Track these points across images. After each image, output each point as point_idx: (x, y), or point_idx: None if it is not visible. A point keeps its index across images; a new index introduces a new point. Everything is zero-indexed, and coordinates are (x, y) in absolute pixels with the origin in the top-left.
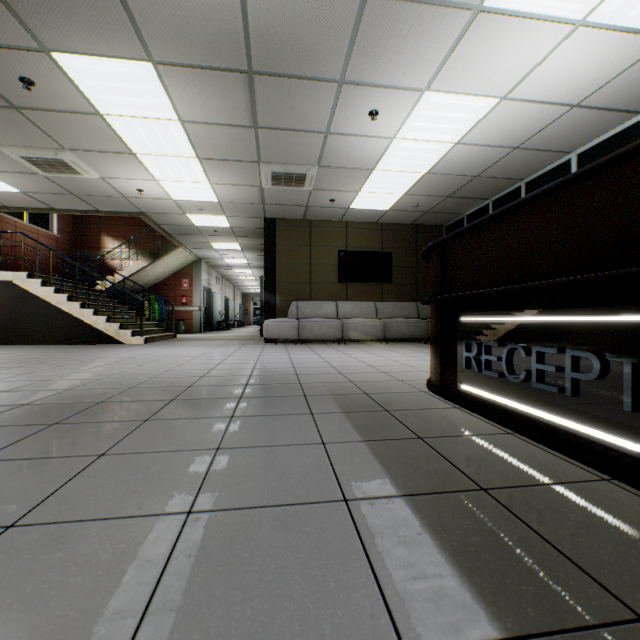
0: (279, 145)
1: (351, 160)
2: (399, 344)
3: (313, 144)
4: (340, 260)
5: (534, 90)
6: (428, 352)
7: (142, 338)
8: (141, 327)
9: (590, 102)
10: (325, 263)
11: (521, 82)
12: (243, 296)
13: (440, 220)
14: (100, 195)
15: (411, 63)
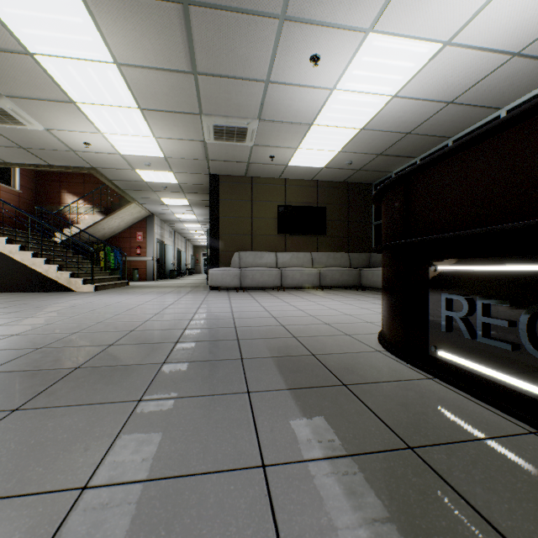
0: (220, 95)
1: (291, 113)
2: (333, 291)
3: (253, 94)
4: (279, 214)
5: (479, 34)
6: (363, 299)
7: (93, 286)
8: (92, 276)
9: (532, 50)
10: (265, 217)
11: (468, 23)
12: (194, 248)
13: (370, 178)
14: (48, 148)
15: None
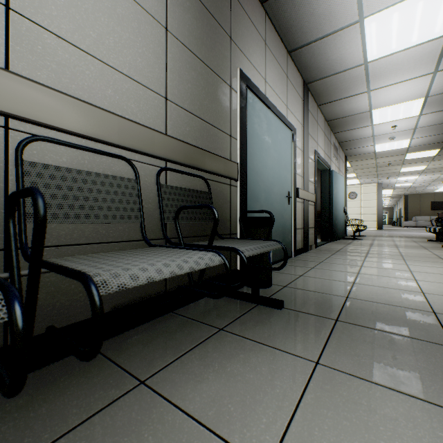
0: (412, 190)
1: (430, 189)
2: None
3: (420, 189)
4: (431, 204)
5: None
6: None
7: None
8: None
9: None
10: (425, 205)
11: None
12: None
13: None
14: None
15: (438, 186)
